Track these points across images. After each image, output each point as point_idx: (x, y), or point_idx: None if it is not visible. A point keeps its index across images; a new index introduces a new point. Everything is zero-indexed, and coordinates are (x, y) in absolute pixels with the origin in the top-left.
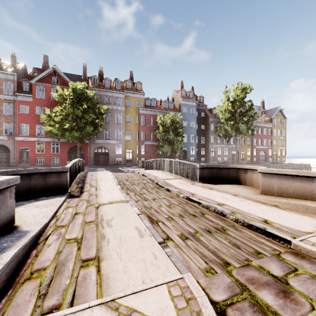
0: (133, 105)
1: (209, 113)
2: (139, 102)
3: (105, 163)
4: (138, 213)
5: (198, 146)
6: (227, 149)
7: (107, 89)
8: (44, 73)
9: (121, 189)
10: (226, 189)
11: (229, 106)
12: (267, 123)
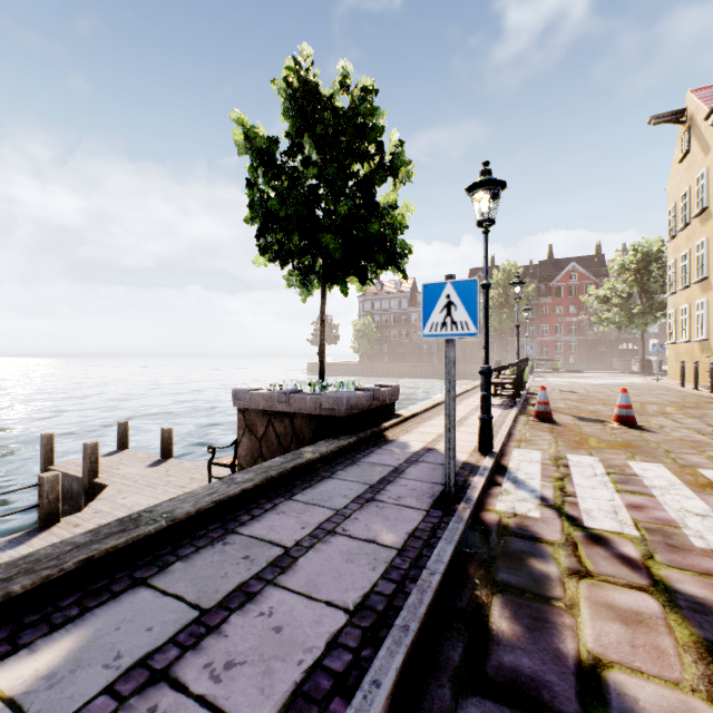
0: None
1: None
2: None
3: None
4: None
5: None
6: None
7: None
8: (562, 273)
9: None
10: None
11: None
12: None
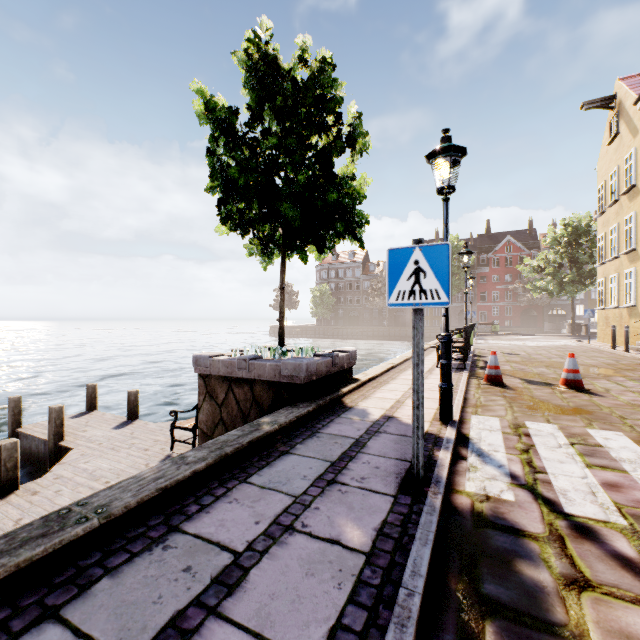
0: None
1: None
2: None
3: None
4: None
5: None
6: None
7: None
8: (499, 246)
9: None
10: None
11: None
12: None
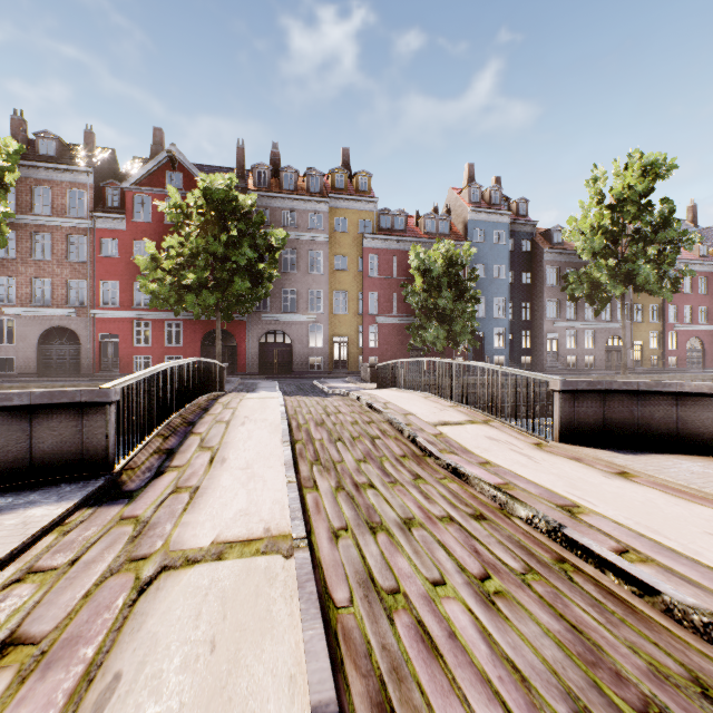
0: (350, 230)
1: (543, 242)
2: (365, 221)
3: (285, 368)
4: (321, 688)
5: (513, 328)
6: (593, 333)
7: (289, 193)
8: (150, 165)
9: (292, 465)
10: (707, 487)
11: (605, 217)
12: (710, 262)
